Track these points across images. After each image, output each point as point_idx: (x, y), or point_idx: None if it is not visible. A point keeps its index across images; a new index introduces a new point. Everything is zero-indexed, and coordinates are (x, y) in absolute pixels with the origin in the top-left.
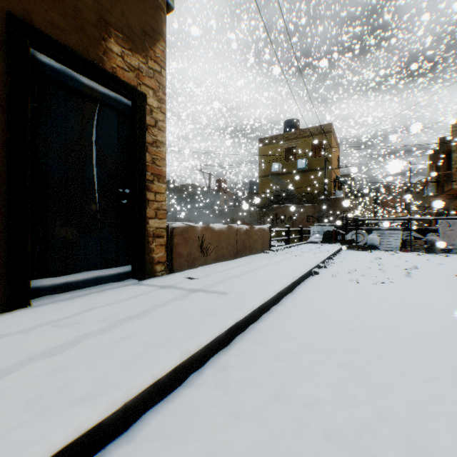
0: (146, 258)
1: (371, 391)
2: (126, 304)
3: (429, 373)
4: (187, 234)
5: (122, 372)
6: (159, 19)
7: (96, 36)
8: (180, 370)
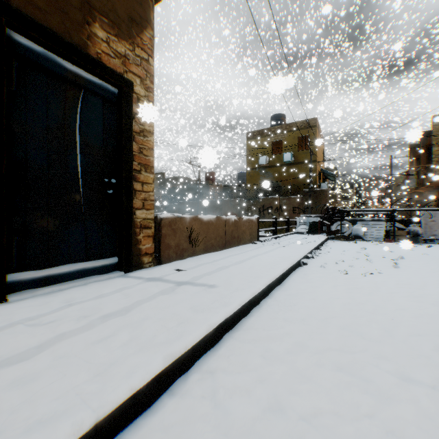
0: (133, 249)
1: (375, 400)
2: (109, 299)
3: (435, 377)
4: (175, 225)
5: (95, 383)
6: (146, 6)
7: (80, 20)
8: (163, 376)
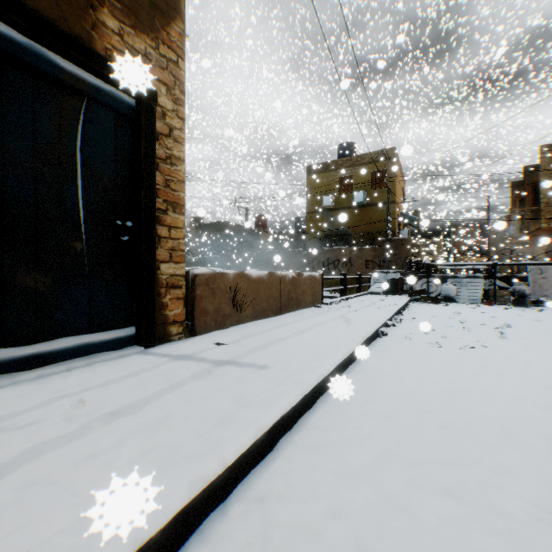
0: (157, 316)
1: (507, 546)
2: (119, 387)
3: None
4: (214, 283)
5: (79, 533)
6: None
7: (81, 2)
8: (188, 513)
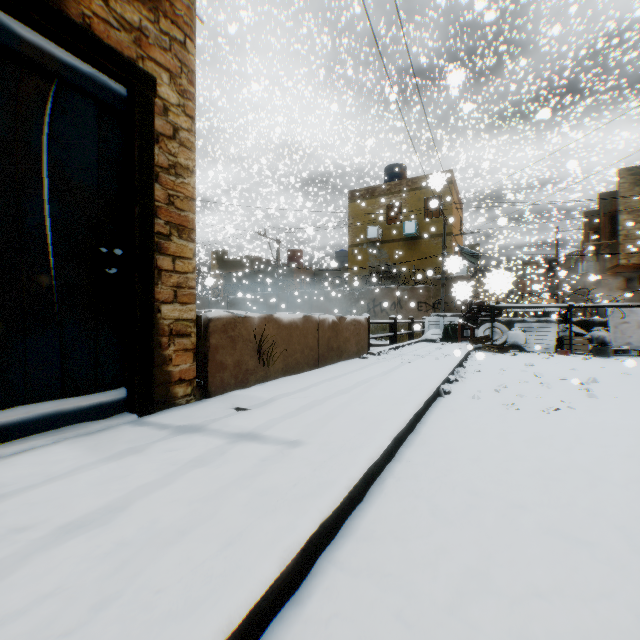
0: (156, 373)
1: None
2: (91, 478)
3: None
4: (234, 330)
5: None
6: None
7: None
8: None
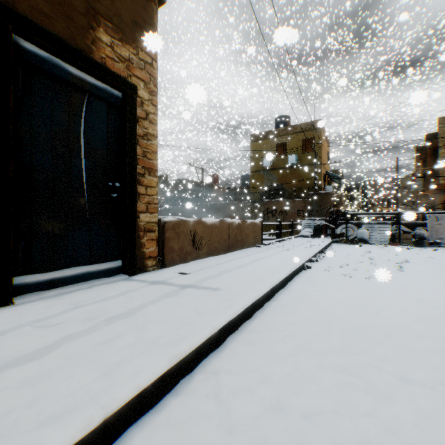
0: (137, 252)
1: (375, 399)
2: (114, 302)
3: (434, 377)
4: (179, 228)
5: (103, 382)
6: (150, 10)
7: (84, 25)
8: (168, 376)
